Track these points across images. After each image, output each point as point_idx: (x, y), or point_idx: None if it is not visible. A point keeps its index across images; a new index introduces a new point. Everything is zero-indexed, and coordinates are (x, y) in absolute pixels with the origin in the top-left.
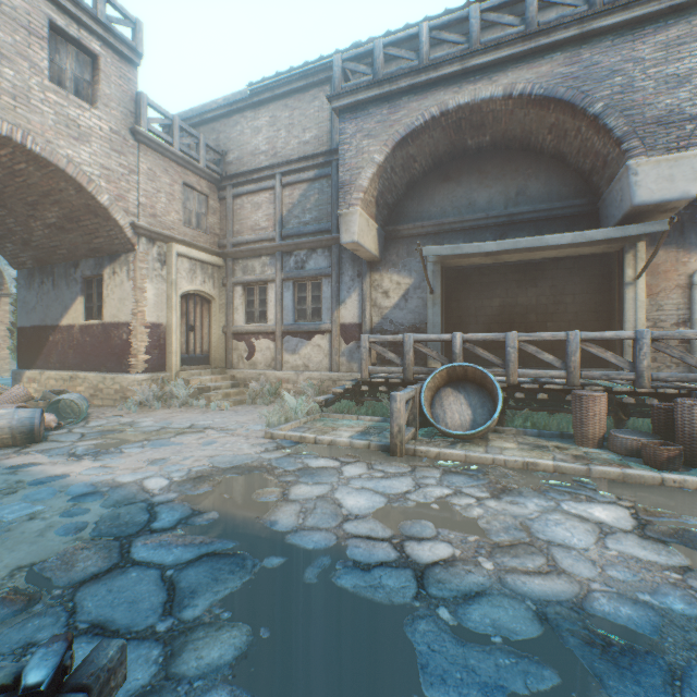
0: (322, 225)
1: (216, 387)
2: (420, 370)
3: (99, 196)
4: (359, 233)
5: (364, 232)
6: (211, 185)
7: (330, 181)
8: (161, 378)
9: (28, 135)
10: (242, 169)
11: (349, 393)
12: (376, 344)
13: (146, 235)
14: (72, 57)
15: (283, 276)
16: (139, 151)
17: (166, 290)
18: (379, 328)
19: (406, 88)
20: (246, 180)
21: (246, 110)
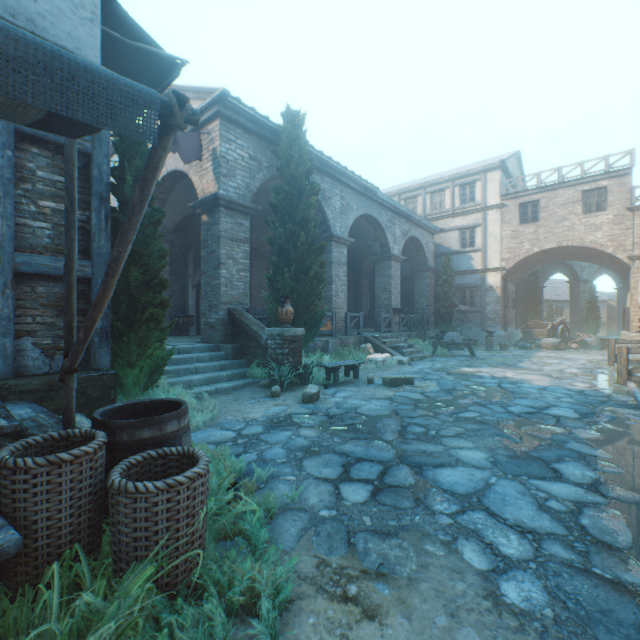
0: None
1: None
2: None
3: (605, 250)
4: None
5: None
6: None
7: None
8: None
9: (572, 241)
10: None
11: None
12: None
13: (637, 259)
14: (594, 195)
15: None
16: (632, 216)
17: None
18: None
19: None
20: None
21: None
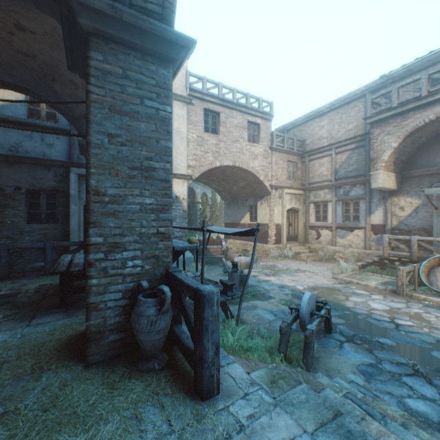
0: (359, 172)
1: (302, 252)
2: (421, 256)
3: (260, 177)
4: (382, 182)
5: (385, 180)
6: (298, 157)
7: (364, 148)
8: (279, 247)
9: (242, 163)
10: (313, 147)
11: (375, 262)
12: (392, 240)
13: (274, 188)
14: (252, 128)
15: (336, 199)
16: (272, 154)
17: (280, 209)
18: (396, 227)
19: (412, 108)
20: (315, 152)
21: (315, 118)
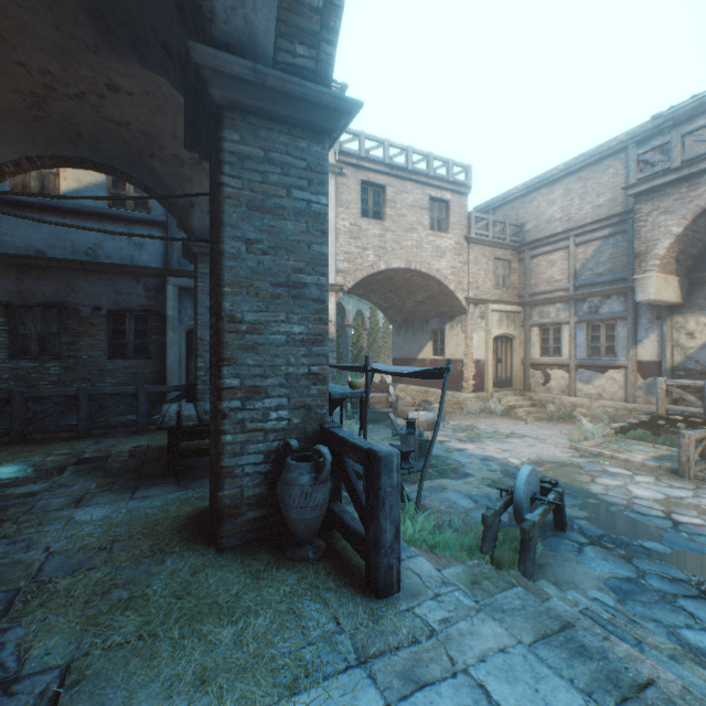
0: (616, 276)
1: (519, 405)
2: None
3: (449, 286)
4: (655, 292)
5: (660, 289)
6: (512, 252)
7: (624, 236)
8: (481, 396)
9: (421, 265)
10: (537, 235)
11: (644, 424)
12: (672, 387)
13: (472, 302)
14: (436, 209)
15: (576, 319)
16: (468, 249)
17: (483, 336)
18: (681, 366)
19: None
20: (541, 244)
21: (541, 188)
